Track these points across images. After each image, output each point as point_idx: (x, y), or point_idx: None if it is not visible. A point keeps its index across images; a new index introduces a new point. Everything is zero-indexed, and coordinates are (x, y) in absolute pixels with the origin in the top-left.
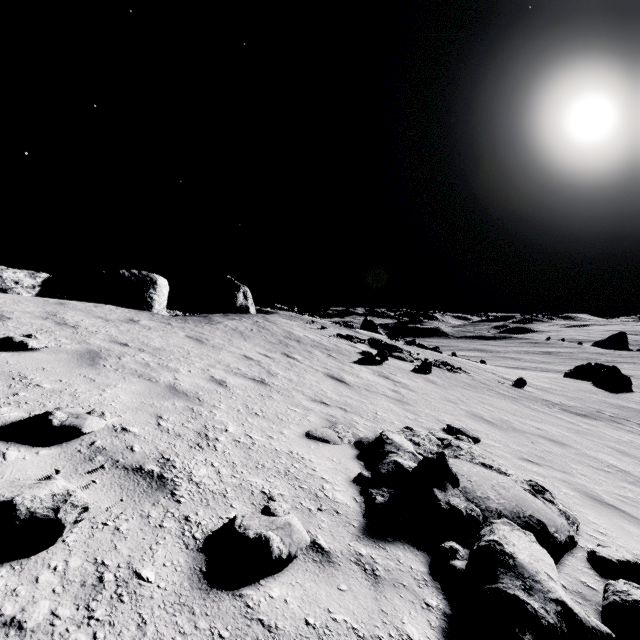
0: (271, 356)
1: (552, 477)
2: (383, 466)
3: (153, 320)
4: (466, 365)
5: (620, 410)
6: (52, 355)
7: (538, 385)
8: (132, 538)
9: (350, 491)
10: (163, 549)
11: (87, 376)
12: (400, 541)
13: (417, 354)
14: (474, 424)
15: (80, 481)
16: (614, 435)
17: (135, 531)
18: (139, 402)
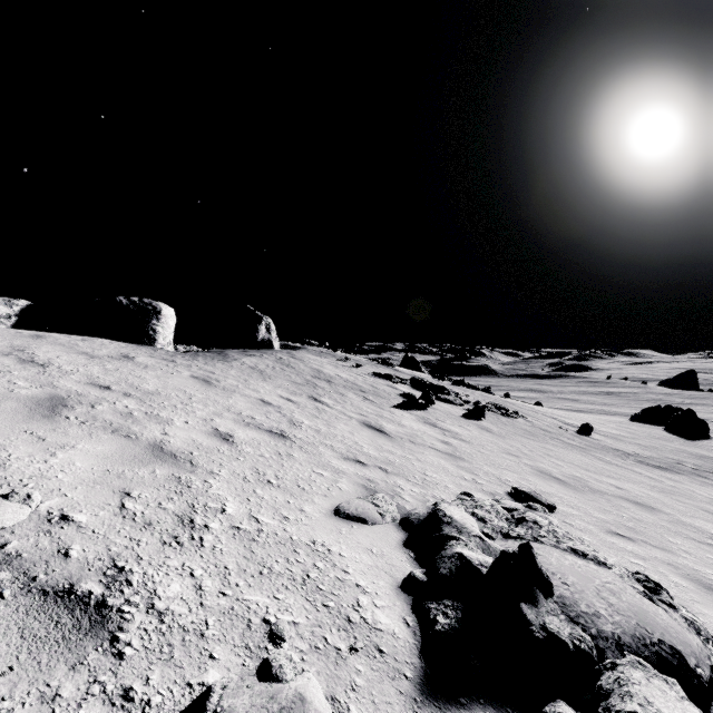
0: (295, 400)
1: (653, 559)
2: (443, 562)
3: (153, 357)
4: (522, 408)
5: (702, 461)
6: None
7: (605, 431)
8: None
9: (398, 606)
10: None
11: (35, 433)
12: (479, 702)
13: (466, 396)
14: (543, 484)
15: None
16: (704, 493)
17: None
18: (102, 471)
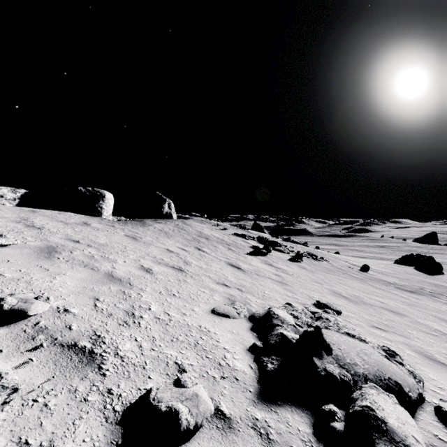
0: (187, 249)
1: (396, 341)
2: (272, 337)
3: (101, 223)
4: (326, 255)
5: (436, 287)
6: (17, 250)
7: (377, 269)
8: (58, 414)
9: (246, 359)
10: (85, 424)
11: (43, 266)
12: (288, 404)
13: (292, 247)
14: (335, 299)
15: (20, 359)
16: (435, 306)
17: (61, 406)
18: (82, 287)
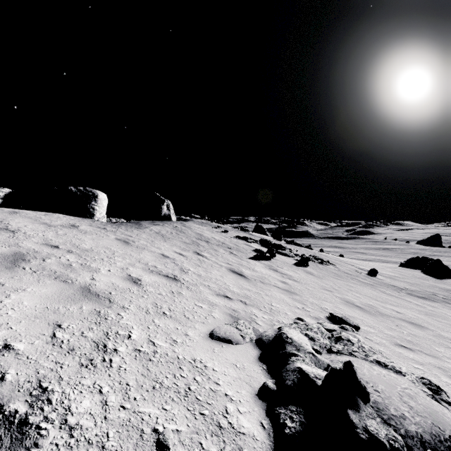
0: (185, 254)
1: (428, 364)
2: (288, 375)
3: (91, 225)
4: (331, 259)
5: (448, 293)
6: None
7: (385, 274)
8: None
9: (256, 412)
10: None
11: None
12: None
13: (296, 251)
14: (349, 310)
15: None
16: None
17: None
18: (42, 308)
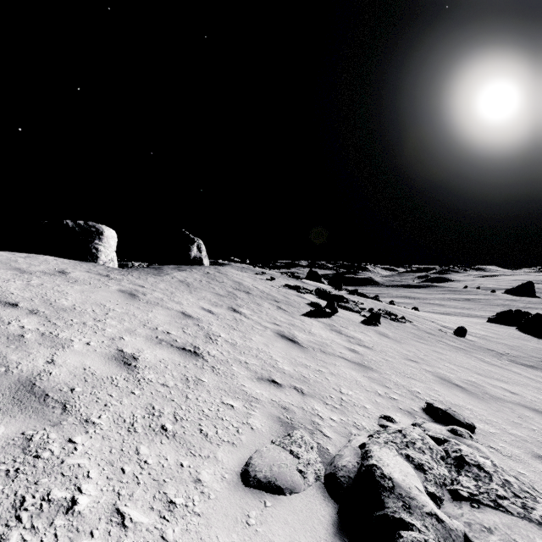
0: (215, 311)
1: None
2: None
3: (89, 272)
4: (406, 313)
5: None
6: None
7: (475, 333)
8: None
9: None
10: None
11: None
12: None
13: (361, 303)
14: (450, 394)
15: None
16: None
17: None
18: None
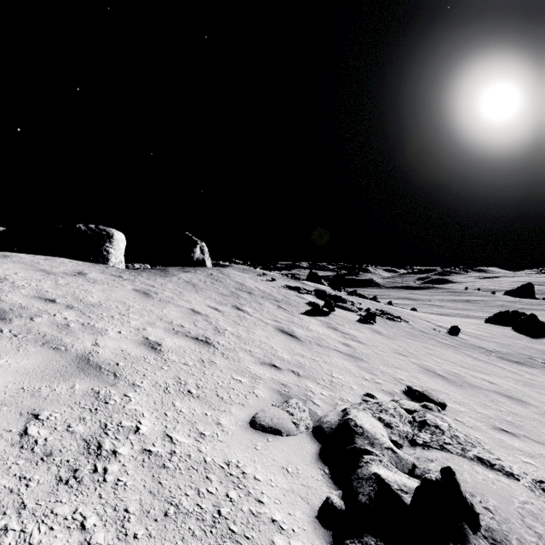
0: (221, 309)
1: (539, 456)
2: (361, 486)
3: (104, 273)
4: (403, 313)
5: None
6: None
7: (469, 332)
8: None
9: None
10: None
11: None
12: None
13: (359, 304)
14: (431, 381)
15: None
16: None
17: None
18: (16, 389)
